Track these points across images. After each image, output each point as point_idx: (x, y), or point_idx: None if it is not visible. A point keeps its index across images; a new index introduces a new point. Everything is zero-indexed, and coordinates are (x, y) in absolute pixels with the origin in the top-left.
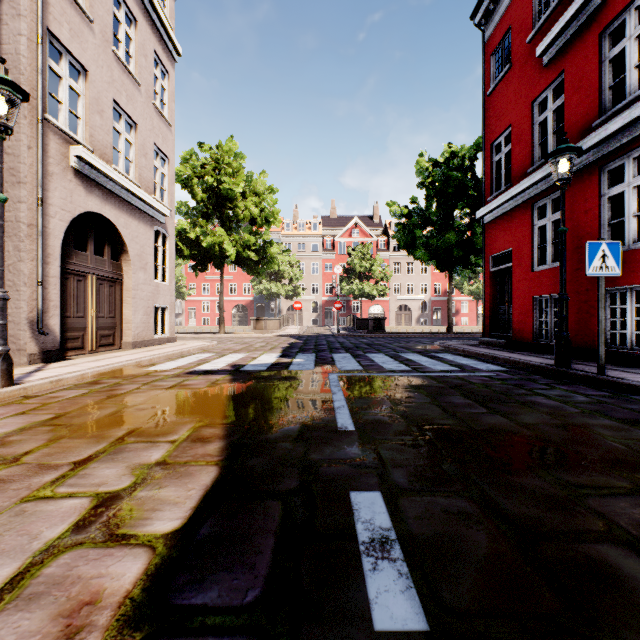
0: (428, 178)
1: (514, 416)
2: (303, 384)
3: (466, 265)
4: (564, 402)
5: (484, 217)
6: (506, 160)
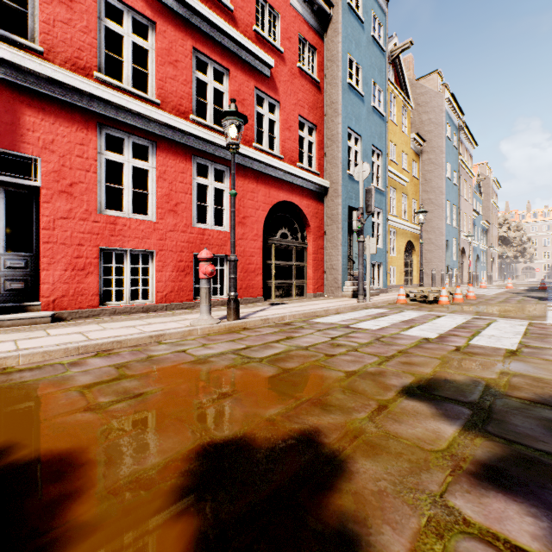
0: None
1: None
2: None
3: None
4: None
5: None
6: None
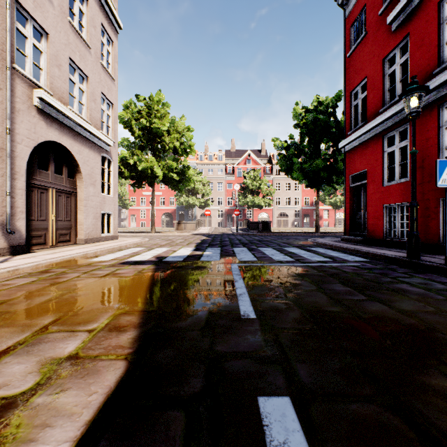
0: (302, 121)
1: (391, 303)
2: (211, 273)
3: (329, 183)
4: (427, 289)
5: (345, 147)
6: (362, 104)
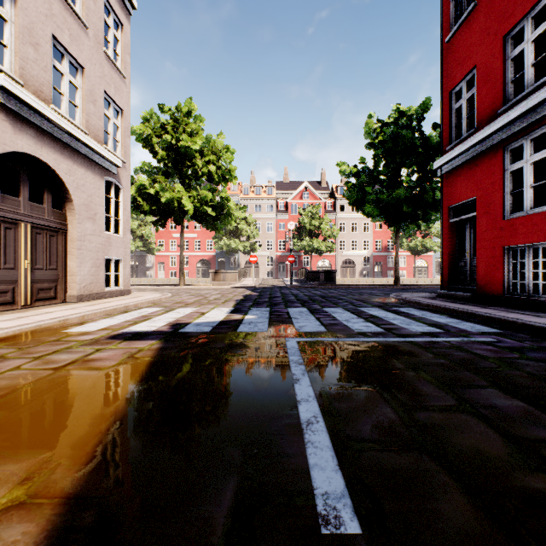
0: (376, 138)
1: None
2: (252, 359)
3: (414, 220)
4: None
5: (442, 167)
6: (468, 106)
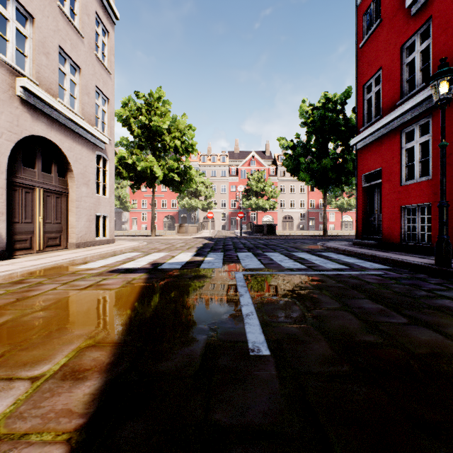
0: (309, 119)
1: (444, 329)
2: (211, 284)
3: (338, 184)
4: None
5: (357, 144)
6: (376, 97)
